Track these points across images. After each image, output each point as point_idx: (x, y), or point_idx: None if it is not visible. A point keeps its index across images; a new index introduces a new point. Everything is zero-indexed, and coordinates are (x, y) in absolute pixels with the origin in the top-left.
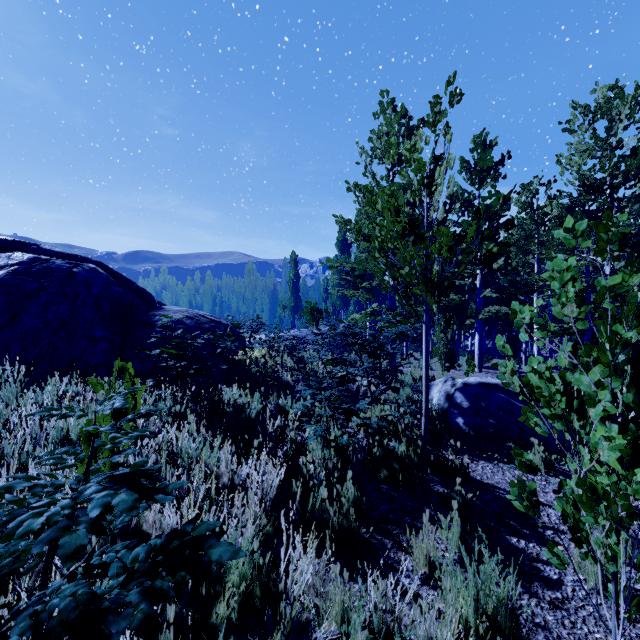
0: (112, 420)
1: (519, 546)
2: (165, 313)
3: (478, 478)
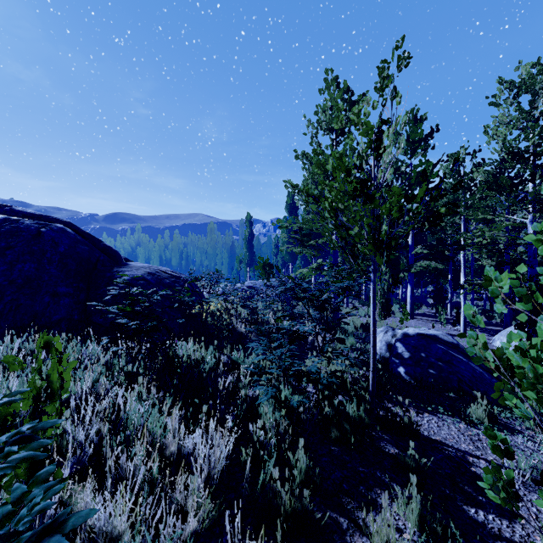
0: (32, 403)
1: (478, 519)
2: (128, 269)
3: (425, 434)
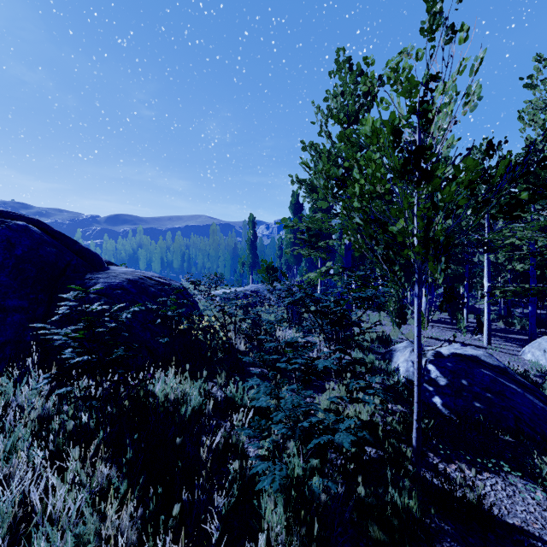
0: None
1: None
2: (103, 276)
3: (496, 513)
